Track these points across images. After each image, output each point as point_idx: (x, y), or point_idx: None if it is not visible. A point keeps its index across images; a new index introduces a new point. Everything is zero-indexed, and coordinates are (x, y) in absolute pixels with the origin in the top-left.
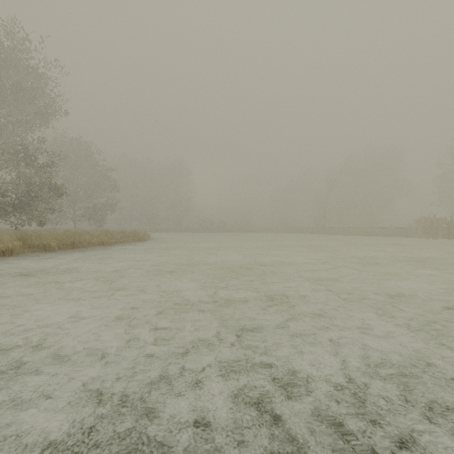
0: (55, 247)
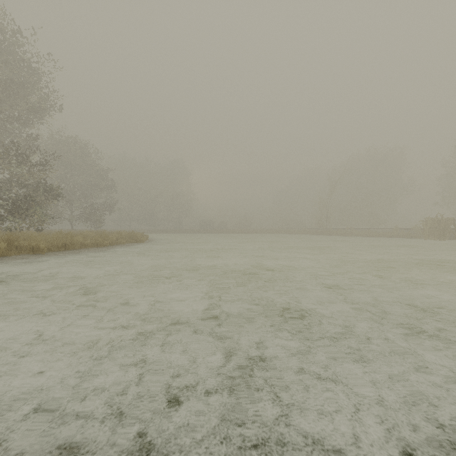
0: (44, 249)
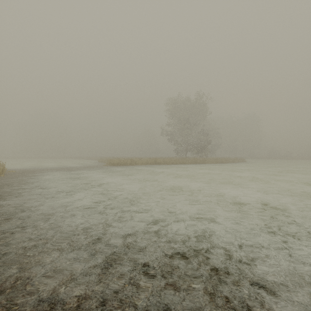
0: (225, 162)
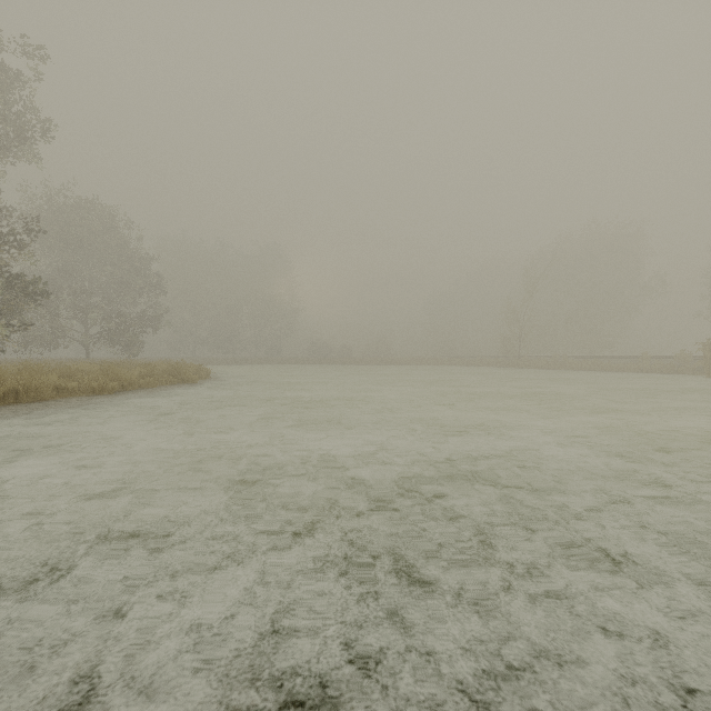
0: None
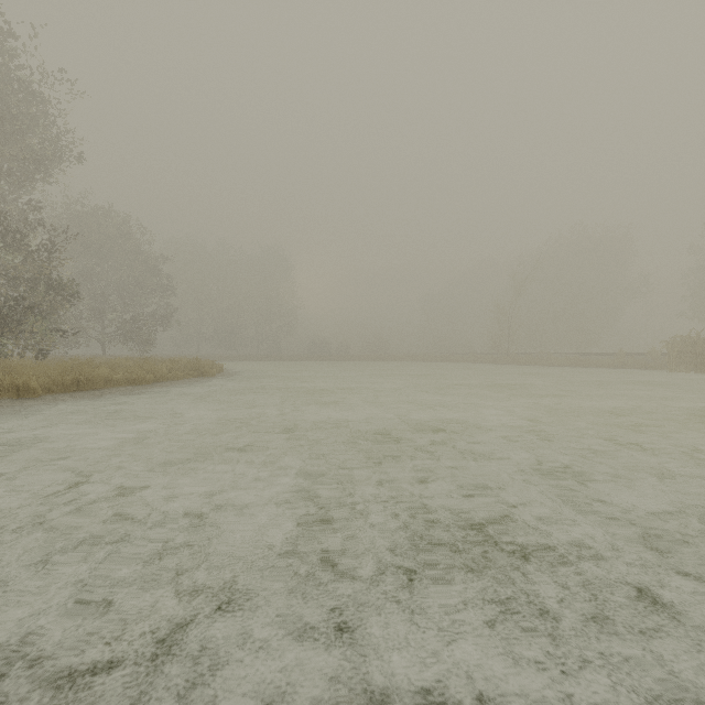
0: (38, 389)
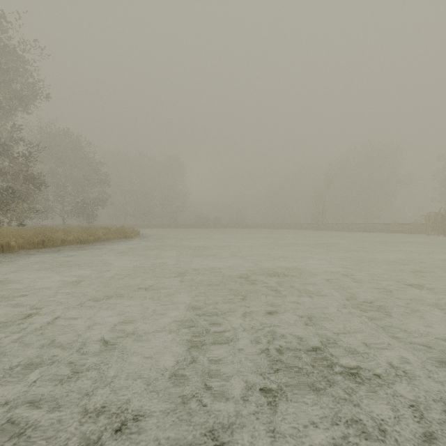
0: (15, 247)
